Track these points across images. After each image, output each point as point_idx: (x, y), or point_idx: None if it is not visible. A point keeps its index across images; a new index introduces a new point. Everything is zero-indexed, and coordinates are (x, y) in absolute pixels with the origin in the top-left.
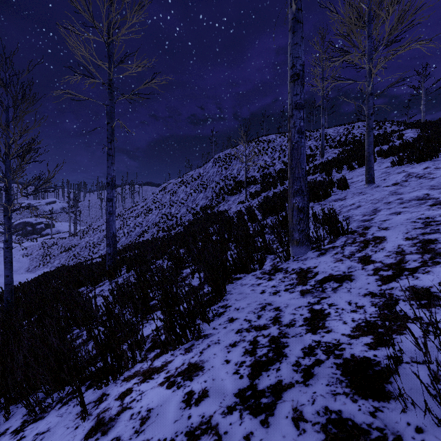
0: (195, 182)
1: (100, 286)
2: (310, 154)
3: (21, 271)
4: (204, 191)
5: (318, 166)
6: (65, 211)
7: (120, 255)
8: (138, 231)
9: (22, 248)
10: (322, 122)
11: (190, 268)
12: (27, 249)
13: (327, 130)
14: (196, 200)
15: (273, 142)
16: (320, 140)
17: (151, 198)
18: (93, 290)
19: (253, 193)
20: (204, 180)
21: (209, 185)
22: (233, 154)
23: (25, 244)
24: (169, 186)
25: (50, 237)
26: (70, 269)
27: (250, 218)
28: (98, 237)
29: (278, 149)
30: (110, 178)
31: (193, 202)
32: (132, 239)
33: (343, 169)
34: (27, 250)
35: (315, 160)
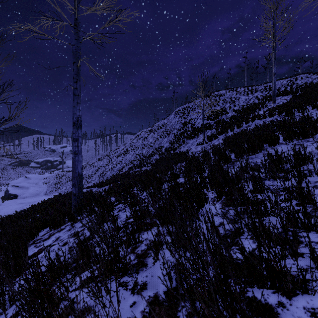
0: (161, 130)
1: (60, 231)
2: (258, 102)
3: (41, 194)
4: (168, 136)
5: (273, 109)
6: (71, 153)
7: (102, 186)
8: (119, 167)
9: (43, 178)
10: (274, 71)
11: (153, 230)
12: (46, 178)
13: (271, 83)
14: (161, 144)
15: (223, 96)
16: (265, 92)
17: (129, 142)
18: (51, 235)
19: (209, 136)
20: (168, 128)
21: (172, 131)
22: (190, 107)
23: (46, 175)
24: (142, 133)
25: (62, 170)
26: (53, 202)
27: (222, 158)
28: (92, 171)
29: (228, 101)
30: (75, 118)
31: (159, 145)
32: (114, 173)
33: (305, 109)
34: (46, 179)
35: (265, 106)
